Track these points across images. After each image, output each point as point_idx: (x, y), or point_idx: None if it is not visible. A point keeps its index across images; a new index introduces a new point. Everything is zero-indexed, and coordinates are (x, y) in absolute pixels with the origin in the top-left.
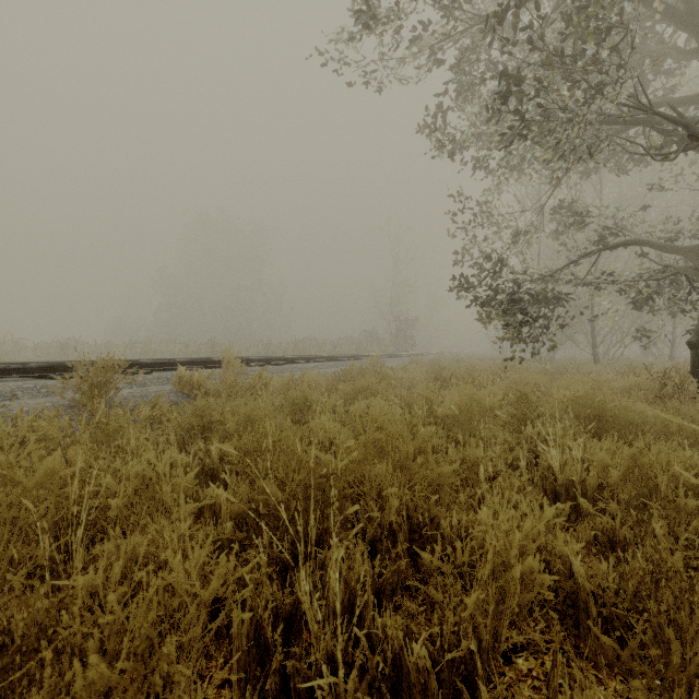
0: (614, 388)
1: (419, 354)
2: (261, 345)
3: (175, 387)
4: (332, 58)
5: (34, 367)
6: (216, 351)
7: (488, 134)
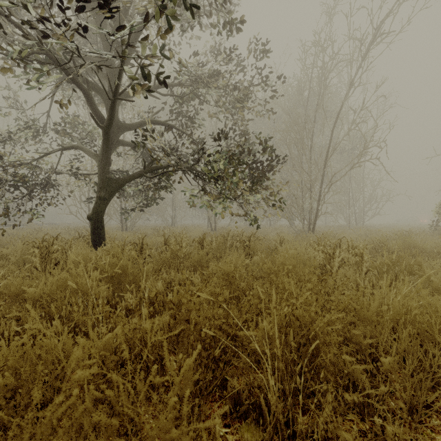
0: (3, 252)
1: (18, 224)
2: None
3: None
4: None
5: None
6: None
7: None
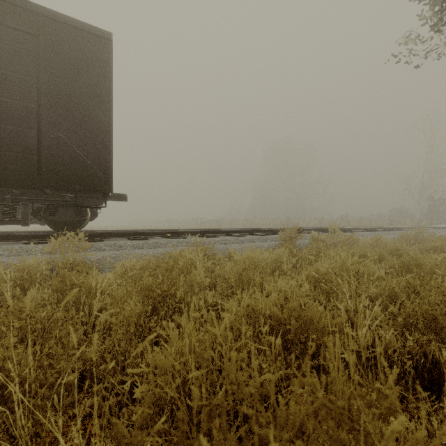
0: None
1: None
2: (316, 220)
3: (309, 241)
4: (400, 44)
5: (250, 230)
6: (290, 224)
7: None
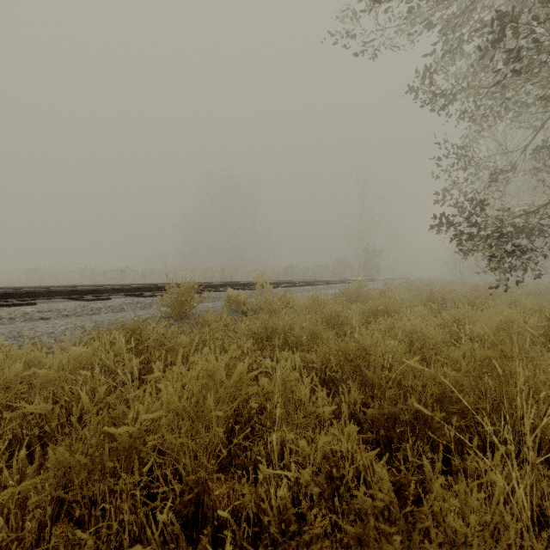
0: None
1: (386, 279)
2: (259, 272)
3: (225, 304)
4: (341, 37)
5: (128, 288)
6: (226, 276)
7: (475, 87)
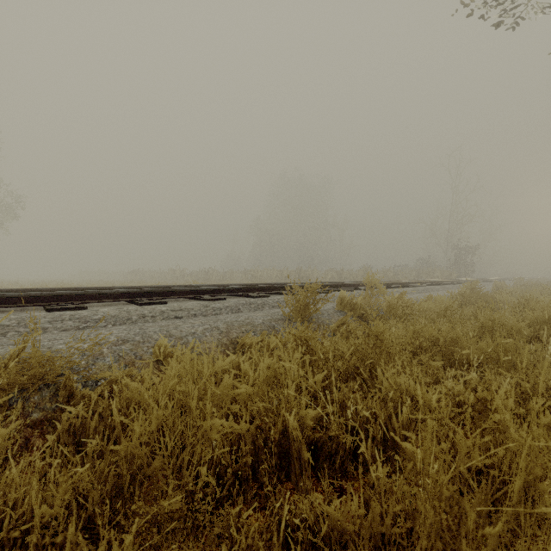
0: None
1: (488, 280)
2: (335, 272)
3: (337, 306)
4: None
5: (237, 288)
6: (302, 276)
7: None
